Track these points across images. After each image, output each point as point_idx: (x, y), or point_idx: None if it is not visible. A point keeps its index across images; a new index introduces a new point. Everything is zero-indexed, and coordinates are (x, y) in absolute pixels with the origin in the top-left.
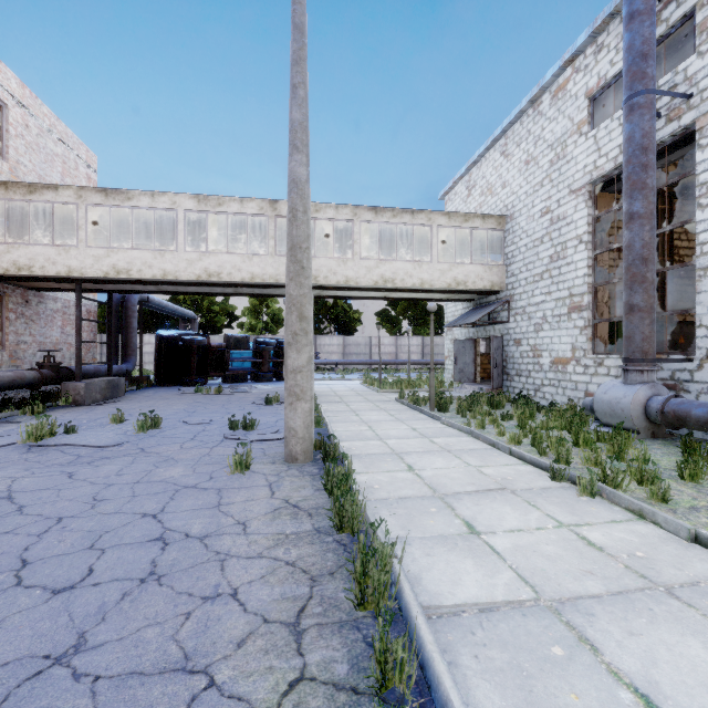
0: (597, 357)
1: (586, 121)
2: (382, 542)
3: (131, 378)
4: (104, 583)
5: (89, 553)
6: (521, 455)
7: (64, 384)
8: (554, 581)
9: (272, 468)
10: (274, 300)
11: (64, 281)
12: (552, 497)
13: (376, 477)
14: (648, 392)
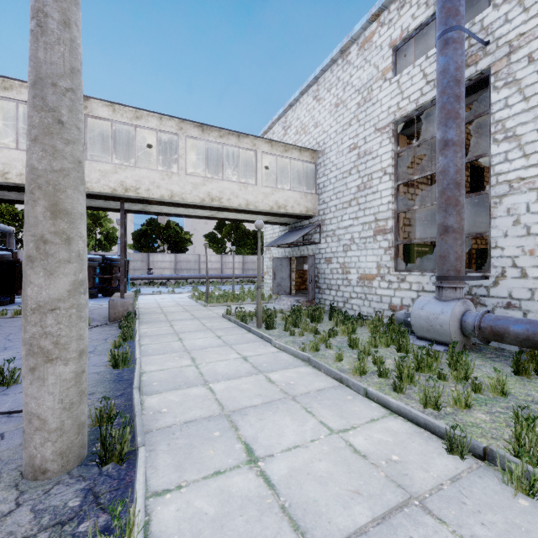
0: (401, 274)
1: (390, 68)
2: None
3: None
4: None
5: None
6: (383, 400)
7: None
8: None
9: None
10: (108, 219)
11: None
12: (484, 509)
13: (193, 503)
14: (462, 307)
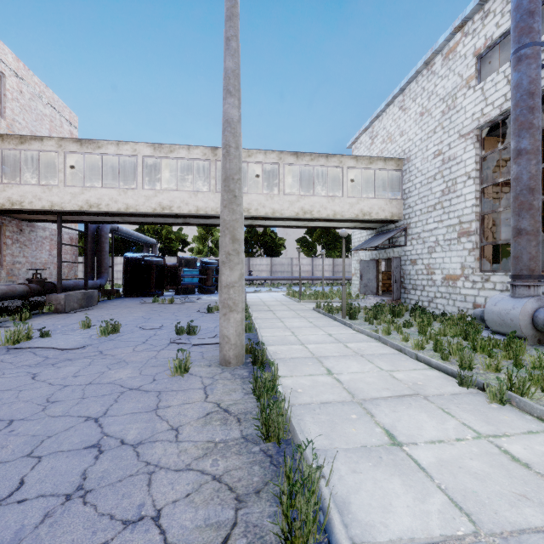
0: (484, 274)
1: (474, 76)
2: (309, 464)
3: (104, 291)
4: (29, 500)
5: (25, 462)
6: (427, 360)
7: (48, 295)
8: (489, 507)
9: (208, 371)
10: (217, 230)
11: (49, 214)
12: (464, 403)
13: (299, 381)
14: (535, 304)
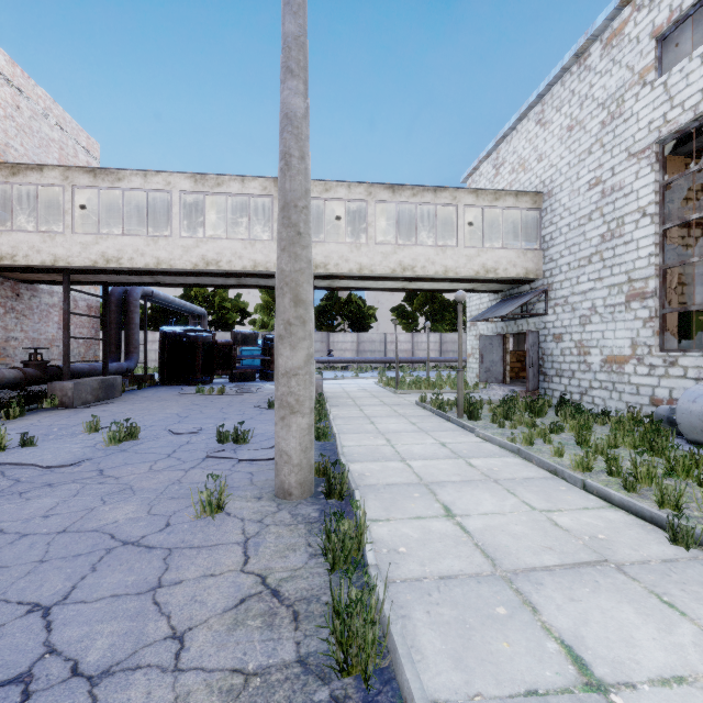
0: (669, 355)
1: (652, 66)
2: None
3: (133, 377)
4: None
5: None
6: (604, 492)
7: (51, 384)
8: None
9: (256, 508)
10: None
11: (52, 272)
12: (692, 583)
13: (401, 529)
14: None
